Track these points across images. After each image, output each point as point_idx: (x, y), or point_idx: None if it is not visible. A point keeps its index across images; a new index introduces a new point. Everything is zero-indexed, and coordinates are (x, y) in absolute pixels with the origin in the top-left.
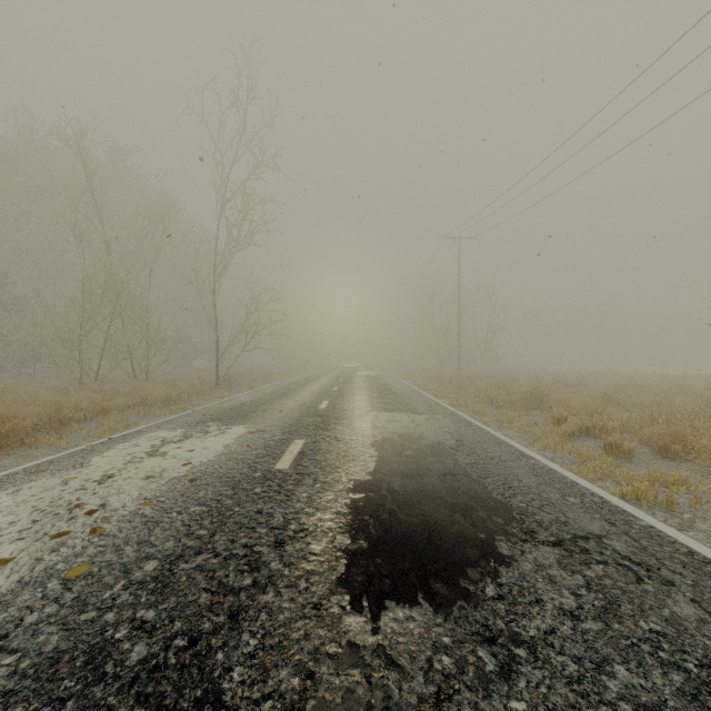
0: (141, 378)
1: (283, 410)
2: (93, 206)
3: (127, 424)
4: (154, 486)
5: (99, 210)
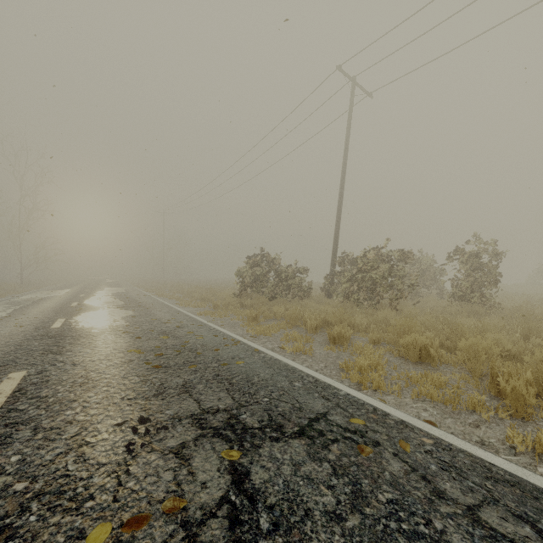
0: None
1: (76, 288)
2: None
3: (22, 292)
4: (64, 292)
5: None
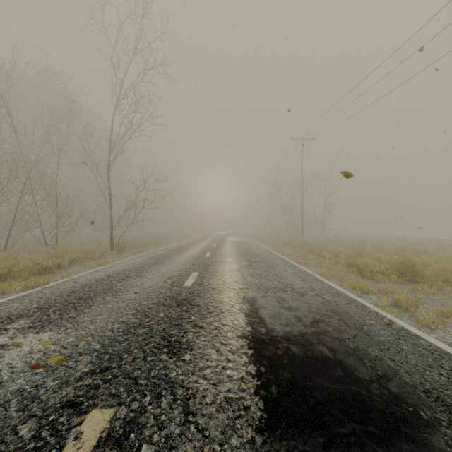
0: (50, 244)
1: (141, 290)
2: (2, 98)
3: None
4: None
5: (8, 102)
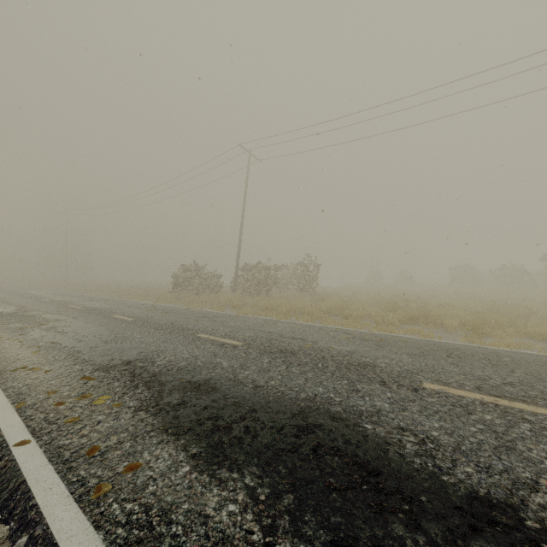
0: None
1: None
2: None
3: None
4: None
5: None
